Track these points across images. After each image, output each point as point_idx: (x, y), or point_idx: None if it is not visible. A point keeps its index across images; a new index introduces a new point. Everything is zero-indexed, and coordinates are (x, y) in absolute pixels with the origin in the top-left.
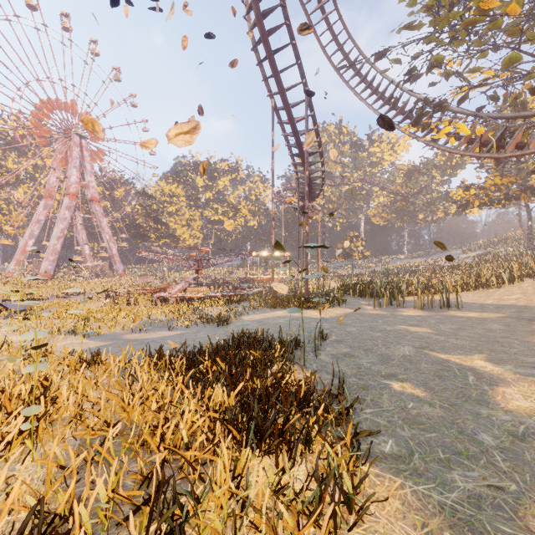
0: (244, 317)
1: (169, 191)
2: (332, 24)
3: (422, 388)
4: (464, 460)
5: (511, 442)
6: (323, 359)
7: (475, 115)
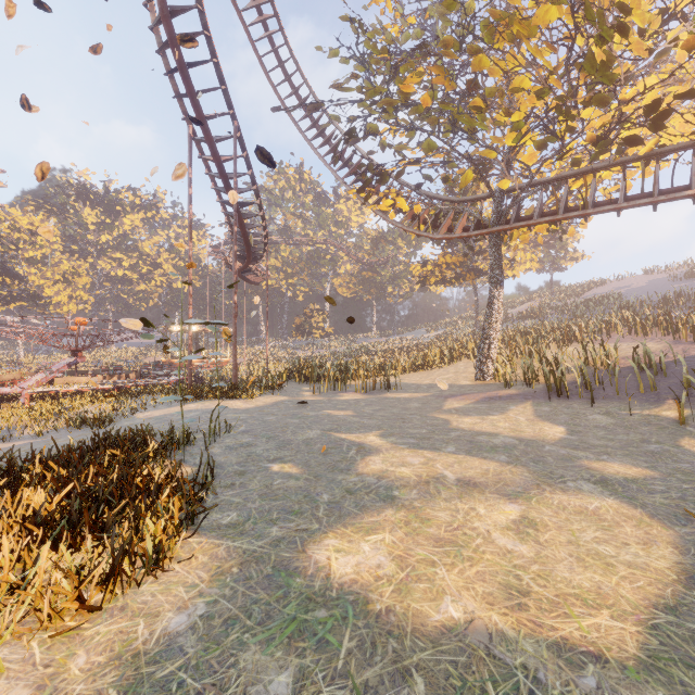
0: (139, 414)
1: (28, 225)
2: (277, 47)
3: (301, 466)
4: (292, 516)
5: (342, 497)
6: (213, 452)
7: (416, 191)
